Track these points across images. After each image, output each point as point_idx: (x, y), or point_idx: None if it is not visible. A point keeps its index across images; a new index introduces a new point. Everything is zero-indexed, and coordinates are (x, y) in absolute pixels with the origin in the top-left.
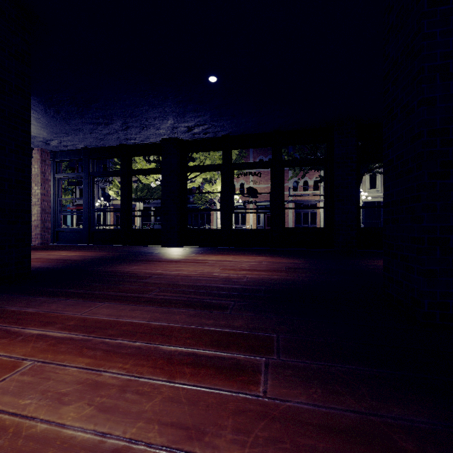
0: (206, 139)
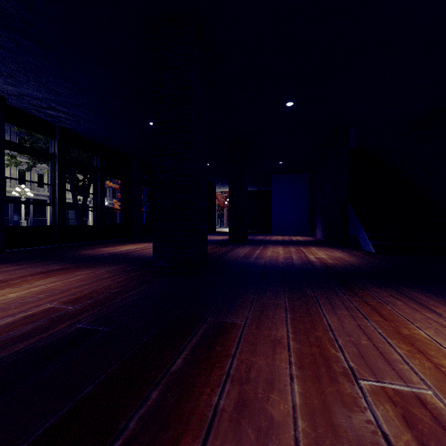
0: (36, 118)
